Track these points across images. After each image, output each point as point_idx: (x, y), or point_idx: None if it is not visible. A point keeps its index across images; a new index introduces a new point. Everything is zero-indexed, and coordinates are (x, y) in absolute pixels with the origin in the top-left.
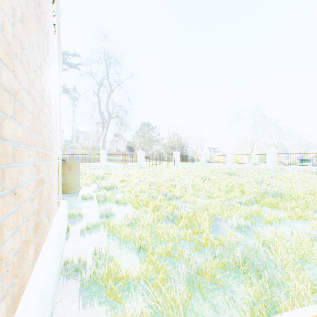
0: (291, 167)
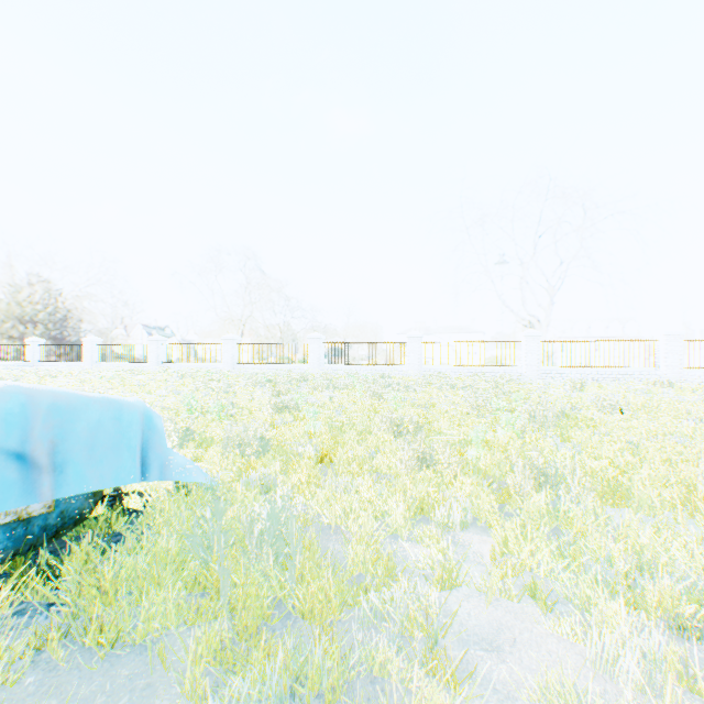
0: (180, 365)
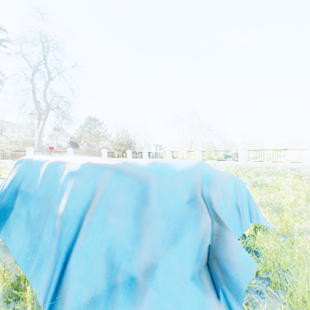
0: None
